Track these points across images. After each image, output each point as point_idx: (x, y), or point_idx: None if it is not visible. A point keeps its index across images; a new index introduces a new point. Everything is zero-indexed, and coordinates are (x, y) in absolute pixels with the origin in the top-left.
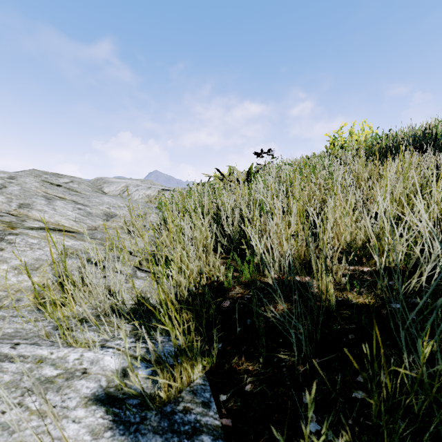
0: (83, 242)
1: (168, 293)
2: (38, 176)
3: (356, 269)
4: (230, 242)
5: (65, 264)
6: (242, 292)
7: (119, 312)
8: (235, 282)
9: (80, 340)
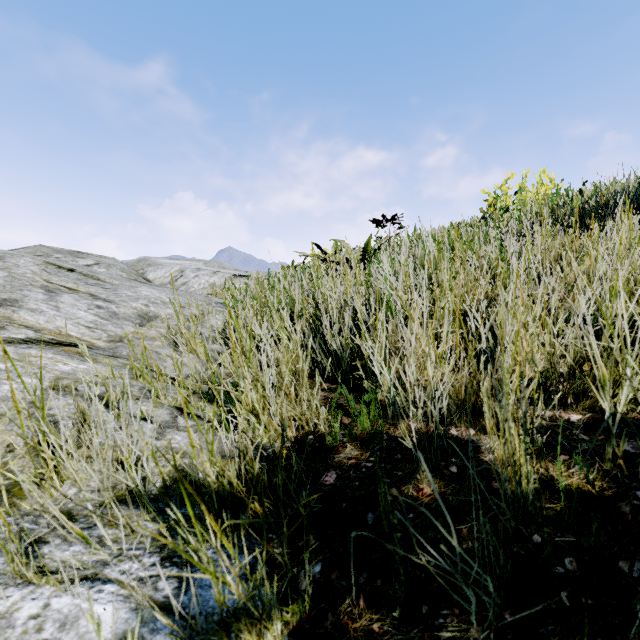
0: (95, 363)
1: (224, 469)
2: (45, 255)
3: (557, 417)
4: (336, 360)
5: (43, 413)
6: (358, 456)
7: (139, 496)
8: (346, 437)
9: (53, 564)
